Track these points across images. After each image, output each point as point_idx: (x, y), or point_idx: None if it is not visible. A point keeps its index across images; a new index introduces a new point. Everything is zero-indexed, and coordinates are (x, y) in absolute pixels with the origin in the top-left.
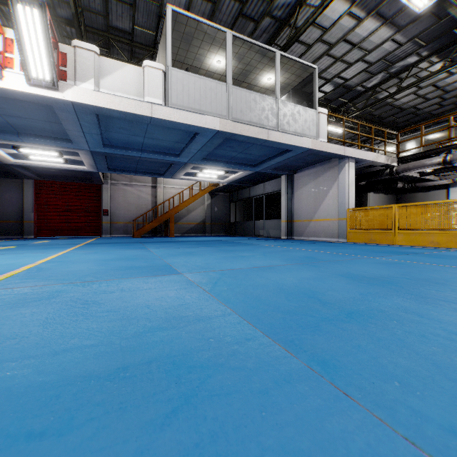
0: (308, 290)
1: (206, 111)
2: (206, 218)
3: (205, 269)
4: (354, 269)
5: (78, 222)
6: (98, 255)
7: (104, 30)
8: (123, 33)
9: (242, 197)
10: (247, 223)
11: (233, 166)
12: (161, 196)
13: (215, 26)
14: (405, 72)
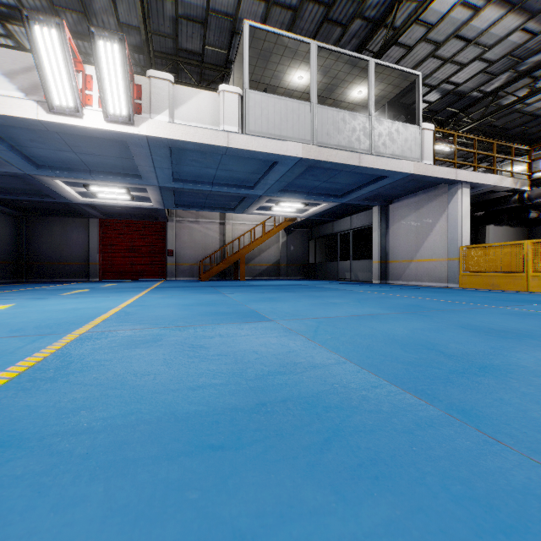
0: (425, 342)
1: (287, 136)
2: (281, 258)
3: (297, 316)
4: (477, 320)
5: (142, 264)
6: (175, 299)
7: (173, 53)
8: (192, 55)
9: (323, 233)
10: (330, 265)
11: (315, 197)
12: (230, 233)
13: (297, 38)
14: (539, 69)
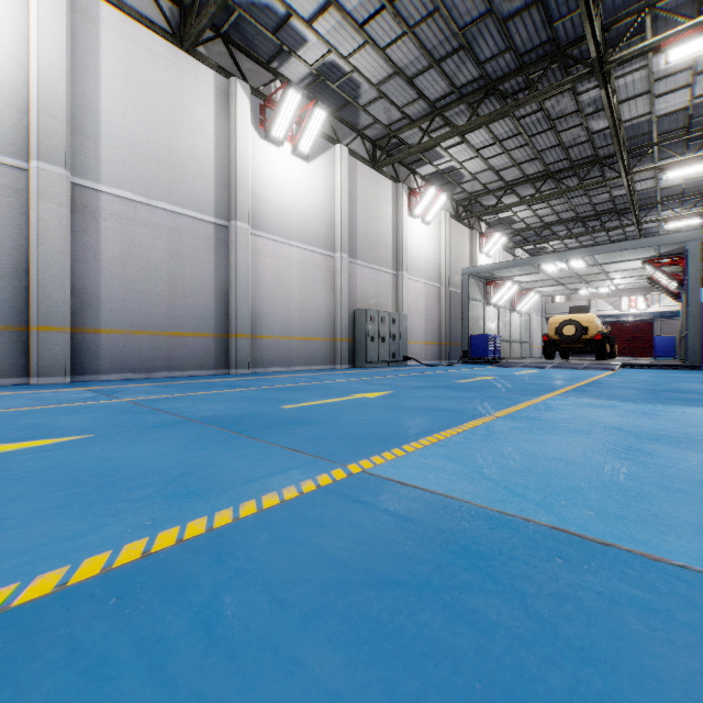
0: None
1: None
2: None
3: None
4: None
5: (634, 347)
6: None
7: None
8: None
9: None
10: None
11: None
12: None
13: None
14: None
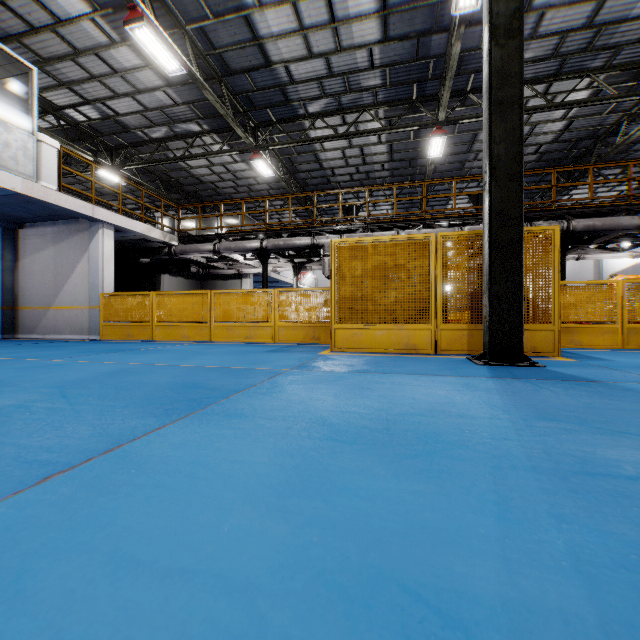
0: None
1: None
2: None
3: None
4: None
5: None
6: None
7: None
8: None
9: None
10: None
11: None
12: None
13: None
14: (191, 138)
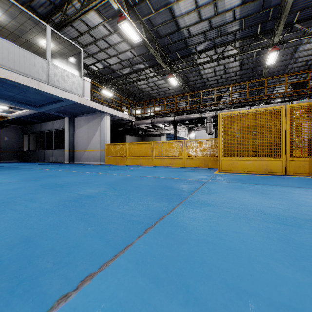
0: None
1: None
2: None
3: None
4: (61, 180)
5: None
6: None
7: None
8: None
9: (35, 130)
10: (39, 152)
11: (15, 103)
12: None
13: None
14: (140, 71)
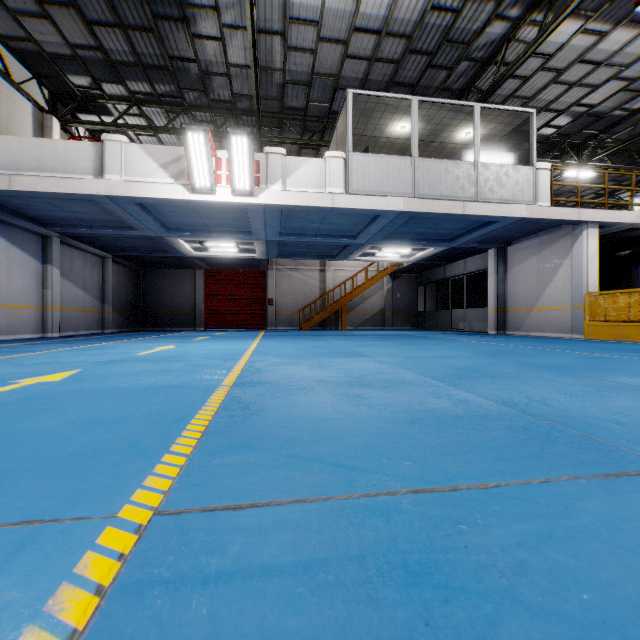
0: (474, 368)
1: (389, 191)
2: (386, 306)
3: (391, 355)
4: (540, 360)
5: (243, 313)
6: (289, 344)
7: (278, 111)
8: (296, 111)
9: (434, 278)
10: (441, 313)
11: (421, 243)
12: (331, 280)
13: (398, 97)
14: None
